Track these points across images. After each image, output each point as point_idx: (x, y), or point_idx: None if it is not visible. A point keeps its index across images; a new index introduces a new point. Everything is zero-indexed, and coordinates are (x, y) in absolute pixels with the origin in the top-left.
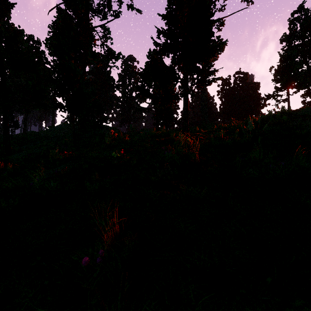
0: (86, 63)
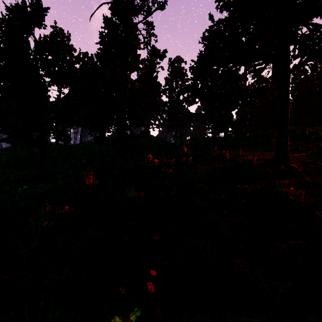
0: (131, 70)
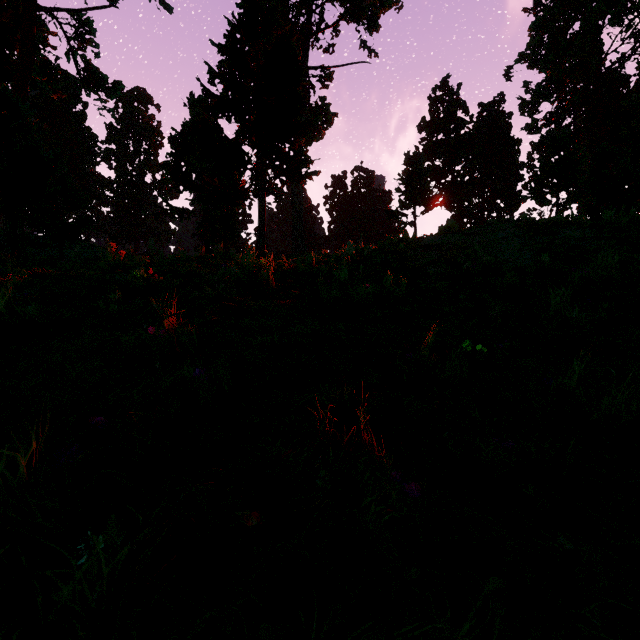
0: None
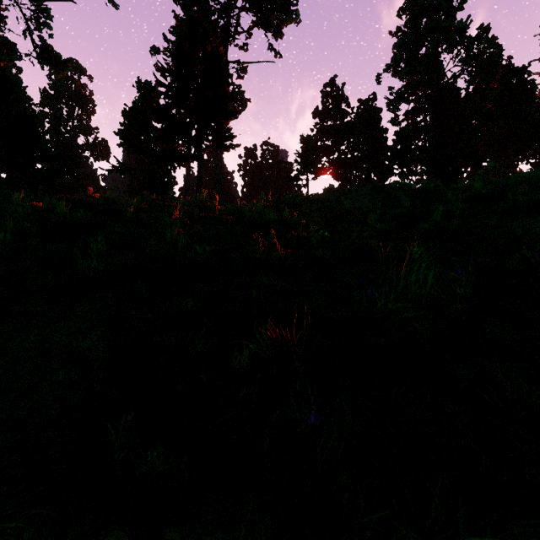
0: None
